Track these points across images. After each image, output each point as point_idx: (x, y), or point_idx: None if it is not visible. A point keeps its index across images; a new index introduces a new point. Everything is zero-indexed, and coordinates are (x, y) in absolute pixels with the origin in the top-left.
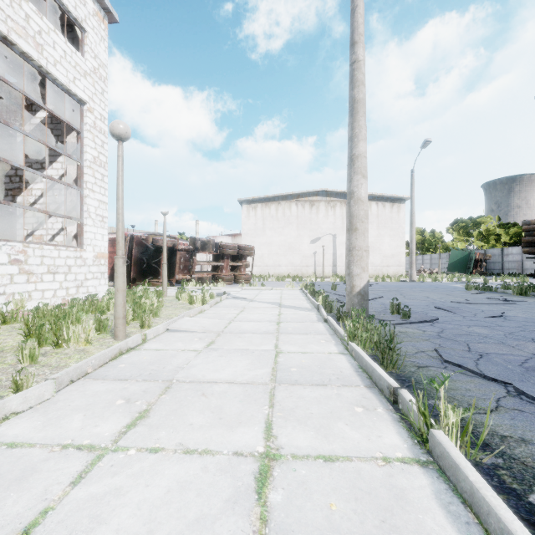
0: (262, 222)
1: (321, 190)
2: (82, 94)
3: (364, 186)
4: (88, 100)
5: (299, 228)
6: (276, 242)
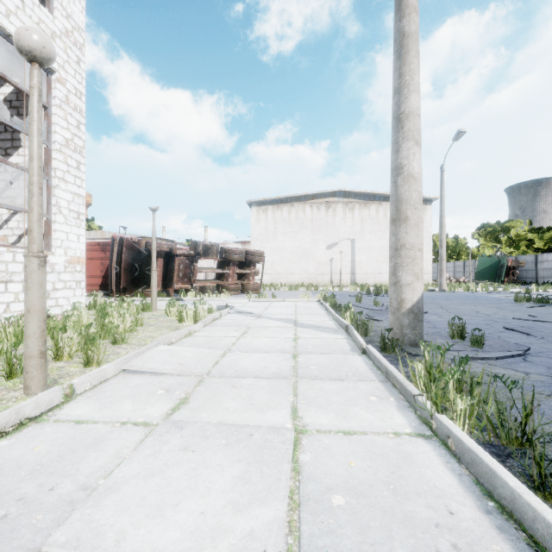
0: (274, 226)
1: (338, 190)
2: None
3: (418, 158)
4: (57, 68)
5: (314, 232)
6: (288, 247)
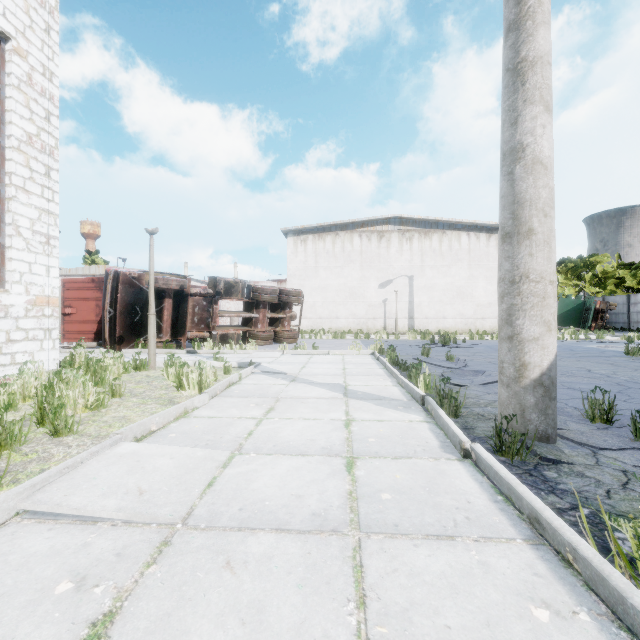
0: (315, 260)
1: (393, 216)
2: None
3: (549, 132)
4: (14, 34)
5: (364, 268)
6: (332, 286)
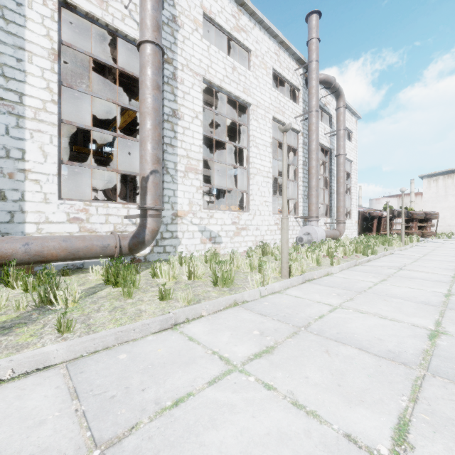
0: (444, 191)
1: None
2: (352, 158)
3: None
4: (353, 160)
5: None
6: None
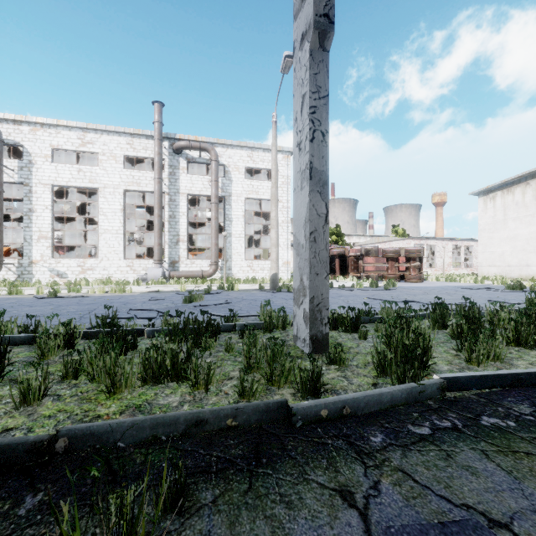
0: (503, 213)
1: None
2: None
3: (272, 232)
4: (279, 198)
5: None
6: (522, 235)
